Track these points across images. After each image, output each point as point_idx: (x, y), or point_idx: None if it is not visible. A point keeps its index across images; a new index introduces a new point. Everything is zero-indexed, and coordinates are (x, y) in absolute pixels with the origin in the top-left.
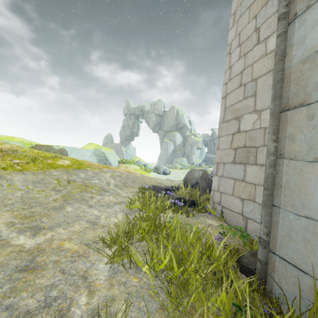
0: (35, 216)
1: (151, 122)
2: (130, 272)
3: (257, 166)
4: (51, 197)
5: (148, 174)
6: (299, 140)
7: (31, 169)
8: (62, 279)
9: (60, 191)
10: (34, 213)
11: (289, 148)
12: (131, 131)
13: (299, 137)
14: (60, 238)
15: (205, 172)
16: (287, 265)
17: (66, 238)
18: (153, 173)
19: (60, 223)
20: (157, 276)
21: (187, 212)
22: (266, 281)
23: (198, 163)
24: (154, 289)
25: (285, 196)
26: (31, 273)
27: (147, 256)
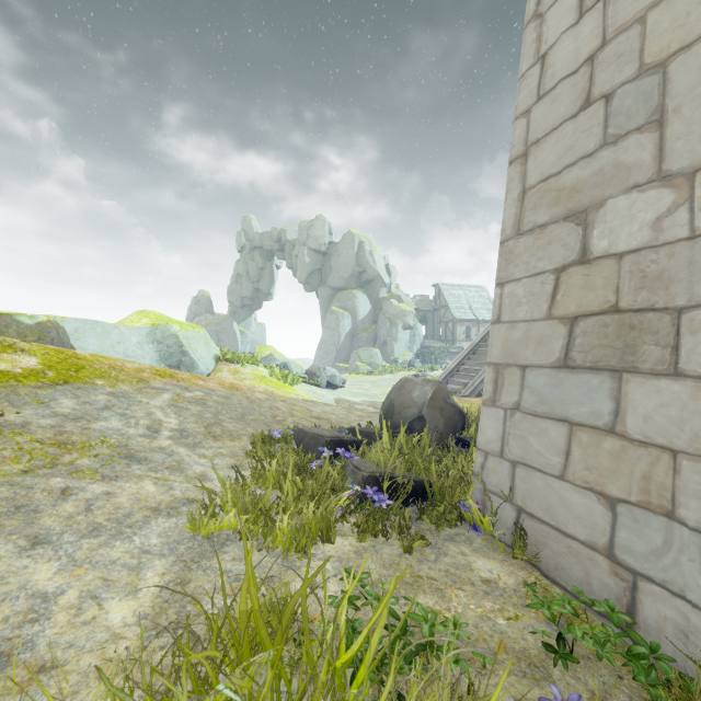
0: None
1: (301, 268)
2: None
3: (684, 381)
4: None
5: (291, 388)
6: None
7: None
8: None
9: None
10: None
11: None
12: (256, 288)
13: None
14: None
15: (442, 388)
16: None
17: None
18: (303, 385)
19: None
20: None
21: (403, 530)
22: None
23: (406, 361)
24: None
25: None
26: None
27: None
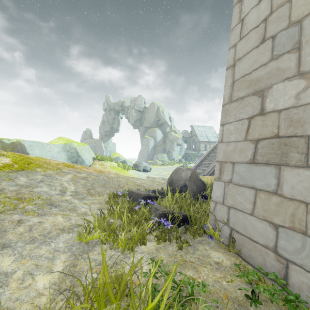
0: None
1: (131, 118)
2: None
3: None
4: None
5: (127, 171)
6: None
7: None
8: None
9: None
10: None
11: None
12: (111, 127)
13: None
14: None
15: (195, 172)
16: None
17: None
18: (132, 170)
19: None
20: None
21: (178, 238)
22: None
23: (178, 159)
24: None
25: None
26: None
27: None
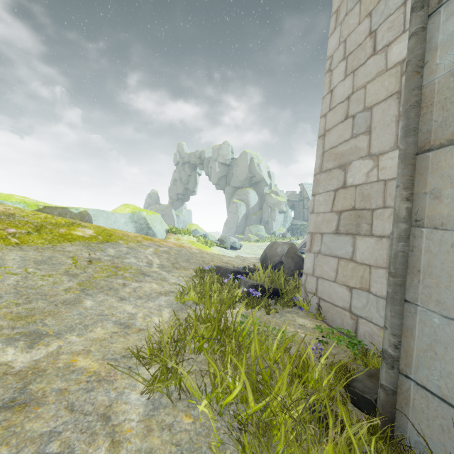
0: (34, 315)
1: (213, 175)
2: (179, 406)
3: (373, 238)
4: (62, 285)
5: (210, 248)
6: (448, 198)
7: (34, 243)
8: (70, 422)
9: (77, 275)
10: (33, 310)
11: (431, 211)
12: (186, 188)
13: (448, 194)
14: (72, 351)
15: (293, 247)
16: (431, 398)
17: (81, 351)
18: (216, 247)
19: (74, 326)
20: (223, 413)
21: (266, 307)
22: (394, 421)
23: (281, 233)
24: (218, 438)
25: (426, 287)
26: (19, 412)
27: (207, 378)
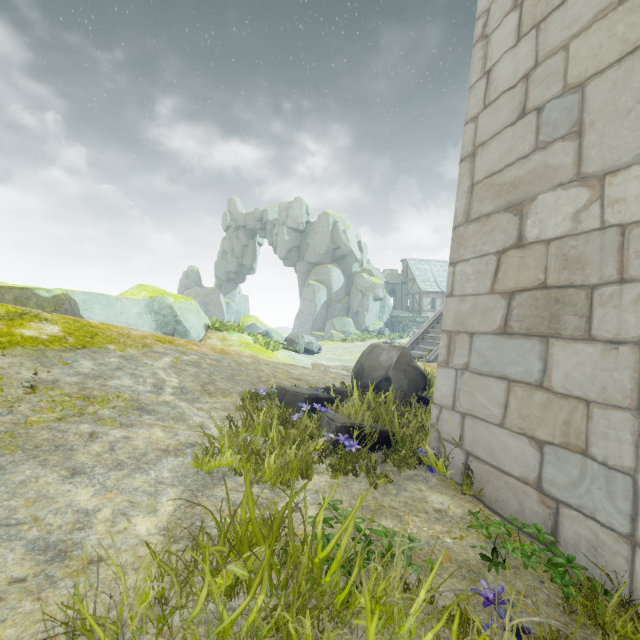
0: None
1: (280, 245)
2: None
3: (595, 344)
4: None
5: (273, 353)
6: None
7: None
8: None
9: None
10: None
11: None
12: (240, 263)
13: None
14: None
15: (406, 353)
16: None
17: None
18: (283, 351)
19: None
20: None
21: (370, 470)
22: None
23: (376, 329)
24: None
25: None
26: None
27: None
